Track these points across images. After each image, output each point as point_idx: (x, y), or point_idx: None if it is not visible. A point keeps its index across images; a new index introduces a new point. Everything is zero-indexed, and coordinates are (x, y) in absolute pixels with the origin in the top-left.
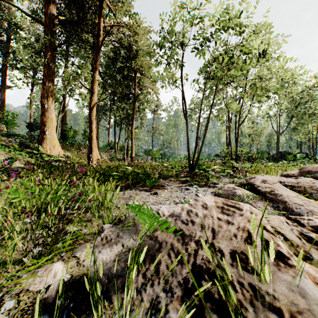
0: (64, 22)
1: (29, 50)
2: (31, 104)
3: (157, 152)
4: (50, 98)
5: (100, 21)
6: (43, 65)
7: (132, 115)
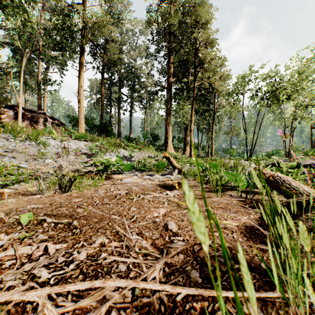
0: (178, 88)
1: (161, 103)
2: (145, 121)
3: (234, 151)
4: (170, 125)
5: (195, 83)
6: (167, 109)
7: (212, 125)
